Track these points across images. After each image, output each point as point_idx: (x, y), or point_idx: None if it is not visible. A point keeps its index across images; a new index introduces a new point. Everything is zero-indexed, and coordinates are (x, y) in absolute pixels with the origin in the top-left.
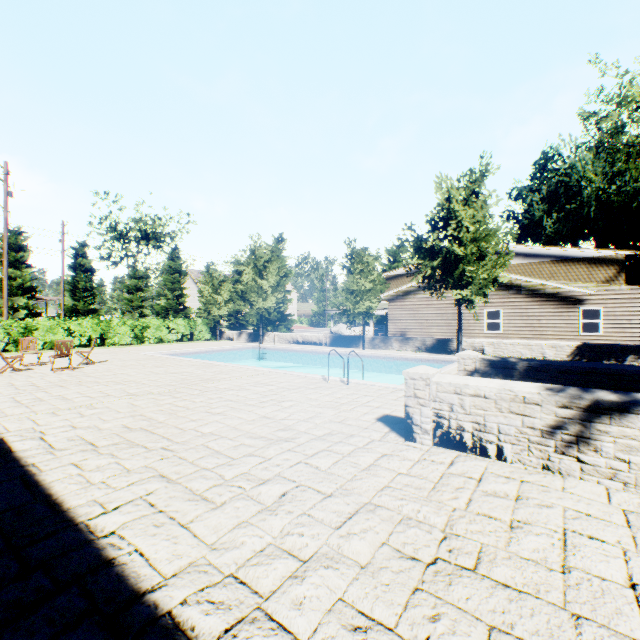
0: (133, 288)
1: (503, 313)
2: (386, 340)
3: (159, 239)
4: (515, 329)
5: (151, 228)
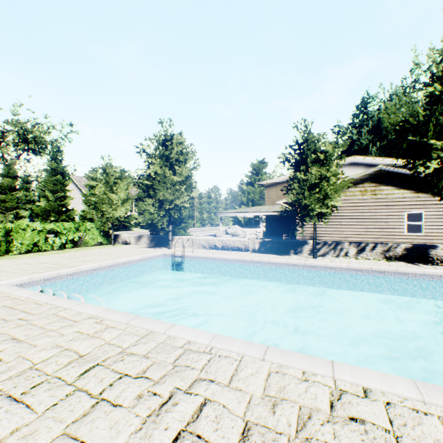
0: (6, 187)
1: (426, 215)
2: (338, 246)
3: (40, 145)
4: (439, 231)
5: (31, 132)
